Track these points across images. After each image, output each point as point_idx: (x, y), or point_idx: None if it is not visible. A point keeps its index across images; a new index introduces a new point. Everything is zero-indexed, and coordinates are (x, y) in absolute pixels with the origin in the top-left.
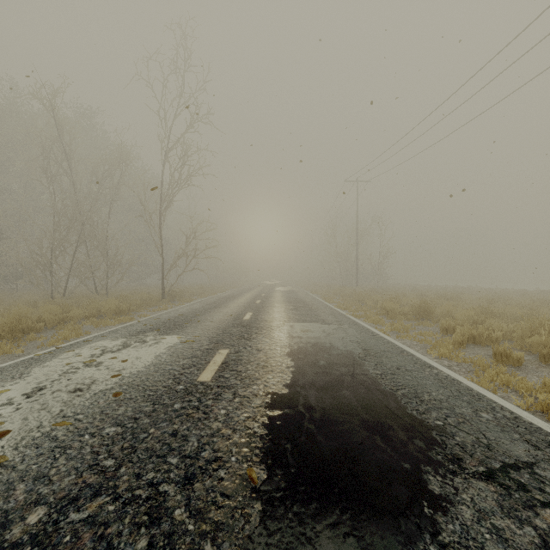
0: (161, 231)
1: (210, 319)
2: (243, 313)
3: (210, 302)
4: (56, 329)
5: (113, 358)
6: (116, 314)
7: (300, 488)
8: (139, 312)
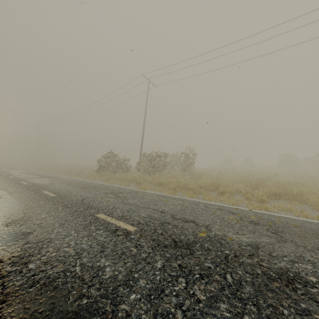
0: None
1: None
2: None
3: None
4: None
5: None
6: None
7: (14, 172)
8: None
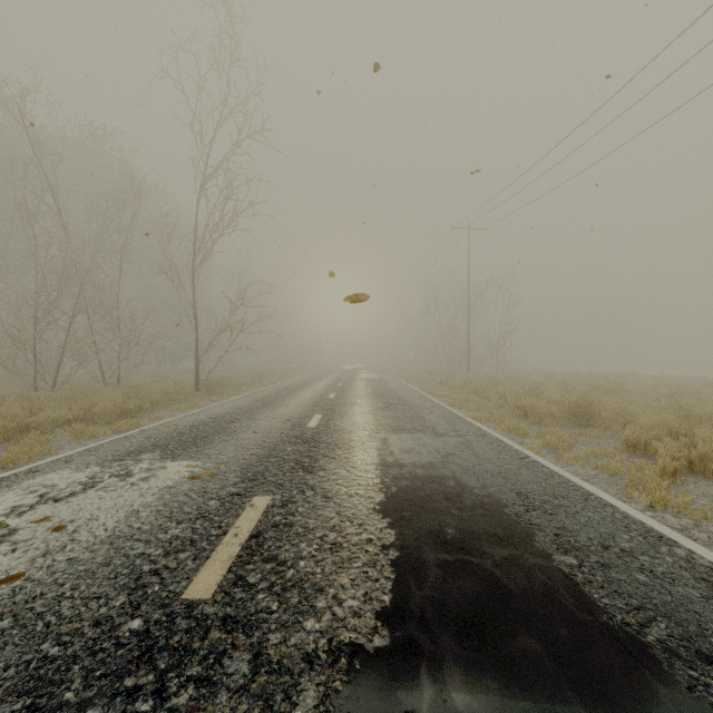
0: (194, 294)
1: (255, 426)
2: (308, 415)
3: (262, 397)
4: (9, 443)
5: (43, 520)
6: (118, 417)
7: None
8: (156, 412)
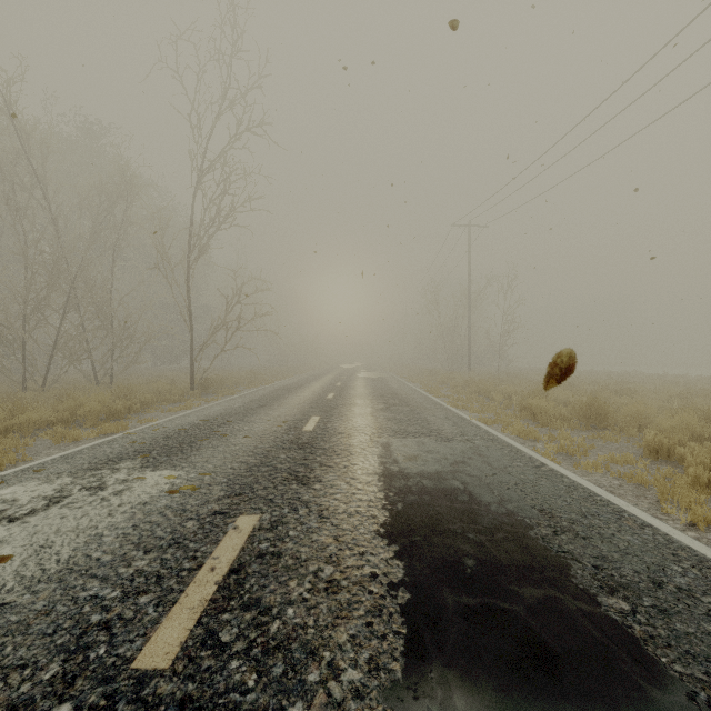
0: (188, 291)
1: (248, 430)
2: (305, 417)
3: (258, 397)
4: None
5: None
6: (105, 418)
7: None
8: (146, 413)
